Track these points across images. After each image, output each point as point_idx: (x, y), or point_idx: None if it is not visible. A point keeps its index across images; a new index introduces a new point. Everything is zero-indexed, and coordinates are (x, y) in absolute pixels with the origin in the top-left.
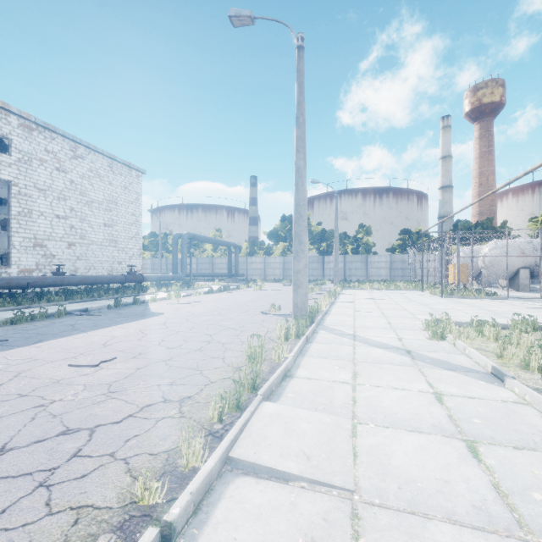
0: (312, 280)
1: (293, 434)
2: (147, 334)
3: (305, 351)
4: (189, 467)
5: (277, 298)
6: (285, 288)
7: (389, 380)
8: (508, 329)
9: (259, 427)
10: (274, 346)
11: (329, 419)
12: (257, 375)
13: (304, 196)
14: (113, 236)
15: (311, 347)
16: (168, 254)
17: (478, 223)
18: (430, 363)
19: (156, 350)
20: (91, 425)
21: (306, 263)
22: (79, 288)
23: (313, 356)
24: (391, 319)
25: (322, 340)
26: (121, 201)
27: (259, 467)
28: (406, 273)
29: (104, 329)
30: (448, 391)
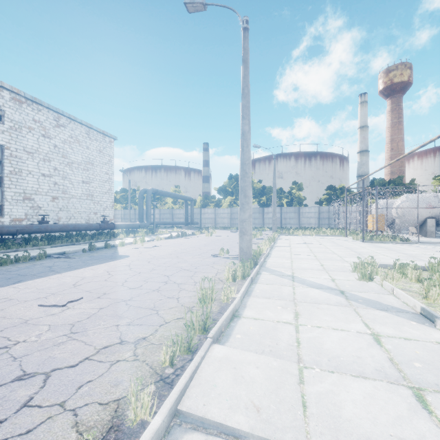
0: (254, 228)
1: (242, 382)
2: (113, 275)
3: (250, 291)
4: (137, 421)
5: (225, 243)
6: (232, 234)
7: (329, 321)
8: (426, 271)
9: (209, 373)
10: (223, 288)
11: (275, 363)
12: (207, 317)
13: (249, 156)
14: (90, 191)
15: (255, 288)
16: (136, 206)
17: (391, 181)
18: (363, 303)
19: (119, 290)
20: (47, 369)
21: (250, 214)
22: (61, 234)
23: (258, 297)
24: (323, 261)
25: (265, 281)
26: (96, 162)
27: (208, 422)
28: (332, 222)
29: (76, 271)
30: (384, 332)
